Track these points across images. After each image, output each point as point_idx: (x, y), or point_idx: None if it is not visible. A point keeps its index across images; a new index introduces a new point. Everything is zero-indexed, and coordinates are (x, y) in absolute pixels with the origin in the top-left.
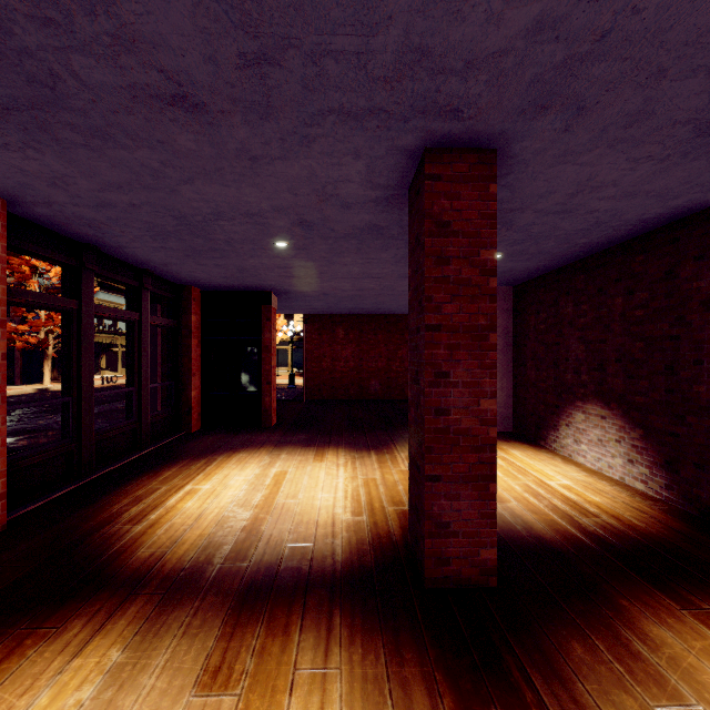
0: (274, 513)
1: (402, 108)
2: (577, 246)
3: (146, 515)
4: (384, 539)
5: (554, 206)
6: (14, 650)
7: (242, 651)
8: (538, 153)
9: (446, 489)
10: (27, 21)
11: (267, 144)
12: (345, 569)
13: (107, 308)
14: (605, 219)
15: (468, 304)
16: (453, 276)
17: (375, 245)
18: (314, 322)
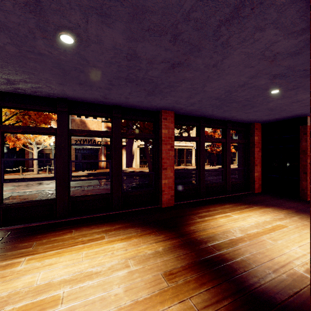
0: (253, 241)
1: None
2: None
3: (205, 217)
4: None
5: None
6: (150, 233)
7: (182, 276)
8: None
9: None
10: (137, 72)
11: (212, 58)
12: (259, 289)
13: (210, 138)
14: None
15: None
16: None
17: None
18: None
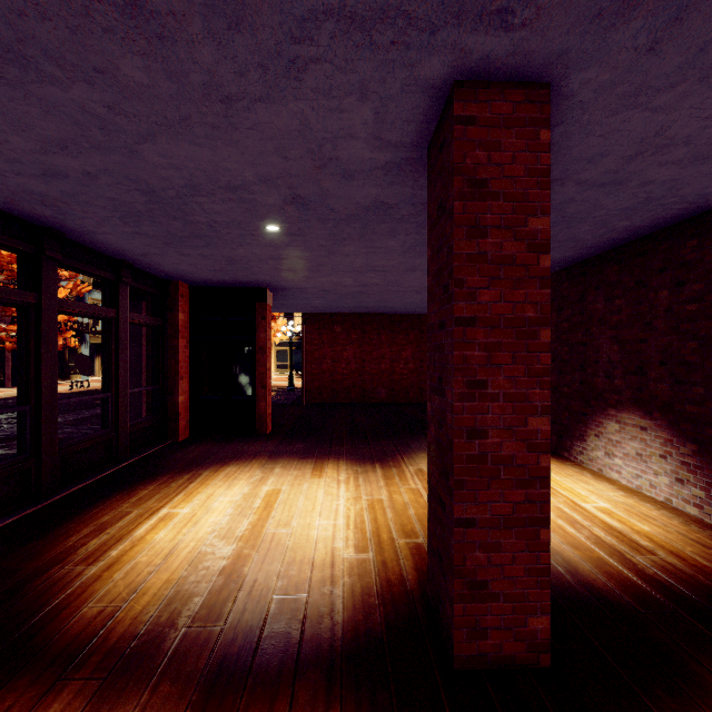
0: (261, 547)
1: (428, 6)
2: (614, 231)
3: (107, 550)
4: (396, 588)
5: (601, 176)
6: None
7: None
8: (603, 91)
9: (482, 537)
10: None
11: (243, 75)
12: (347, 636)
13: (75, 304)
14: (658, 193)
15: (512, 290)
16: (491, 253)
17: (381, 230)
18: (314, 321)
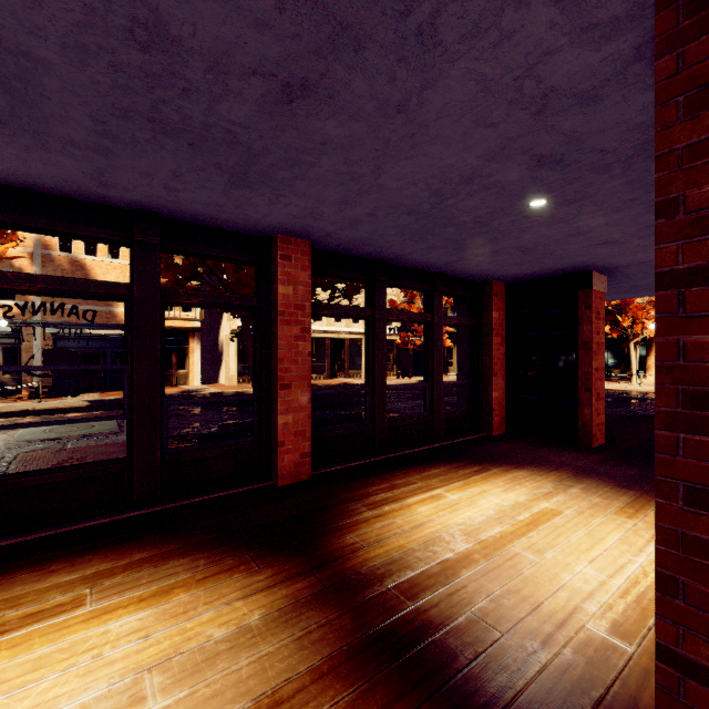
0: (493, 560)
1: None
2: None
3: (384, 504)
4: None
5: None
6: (233, 568)
7: (309, 705)
8: None
9: None
10: (184, 102)
11: (395, 79)
12: None
13: (399, 313)
14: None
15: None
16: None
17: None
18: None
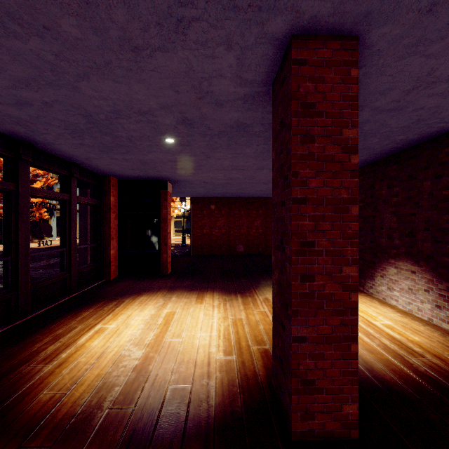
0: (161, 351)
1: None
2: (394, 143)
3: (59, 353)
4: (251, 380)
5: (388, 104)
6: None
7: None
8: (394, 42)
9: (311, 349)
10: None
11: (146, 31)
12: (218, 416)
13: (41, 190)
14: (425, 116)
15: (331, 179)
16: (317, 153)
17: (241, 142)
18: (198, 202)
